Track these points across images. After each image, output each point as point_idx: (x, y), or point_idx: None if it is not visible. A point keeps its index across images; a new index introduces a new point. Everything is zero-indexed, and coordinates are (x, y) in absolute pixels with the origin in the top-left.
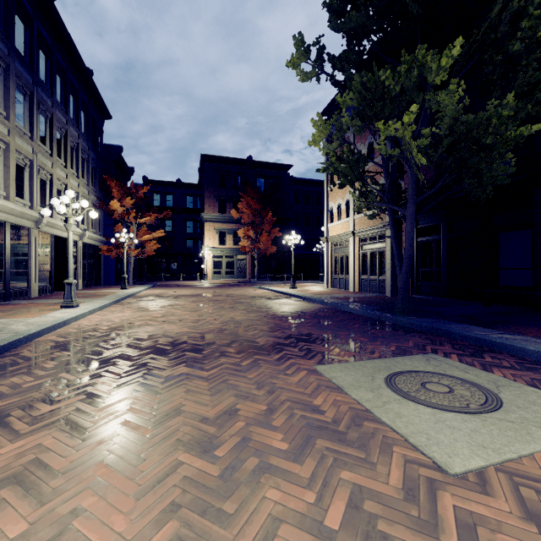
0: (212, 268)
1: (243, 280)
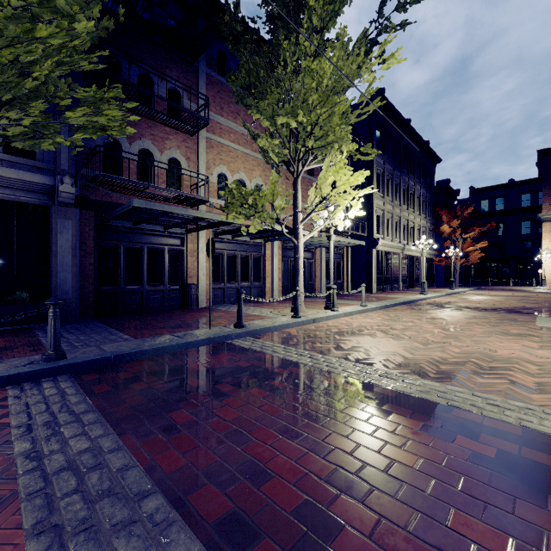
0: None
1: None
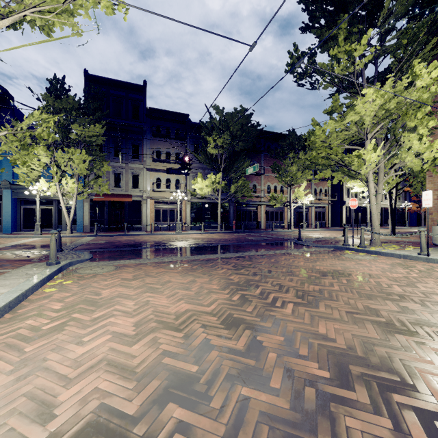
0: None
1: None
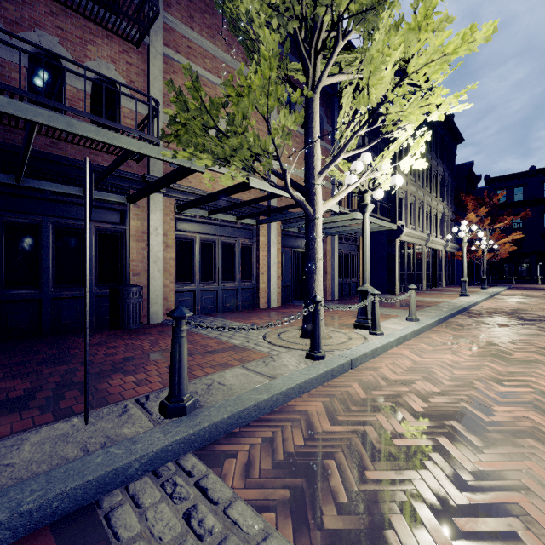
0: None
1: None
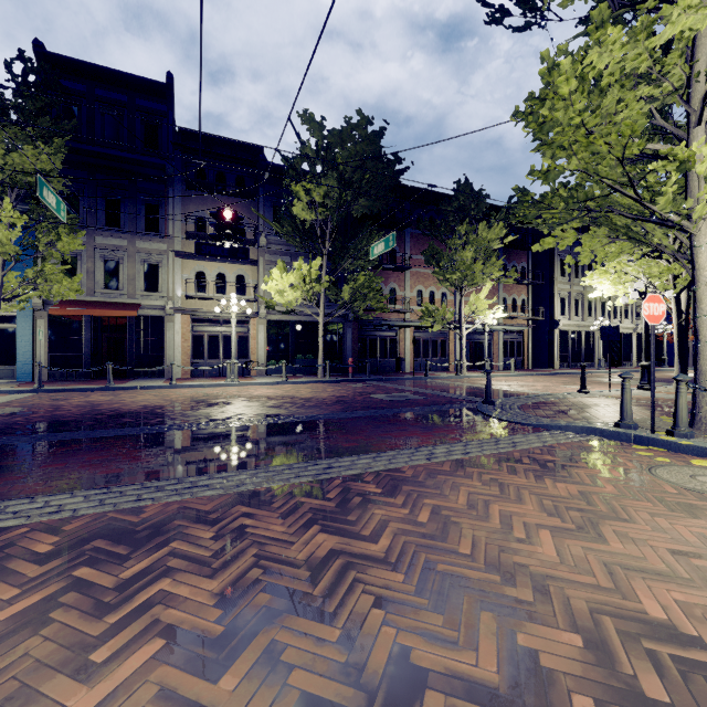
0: None
1: None
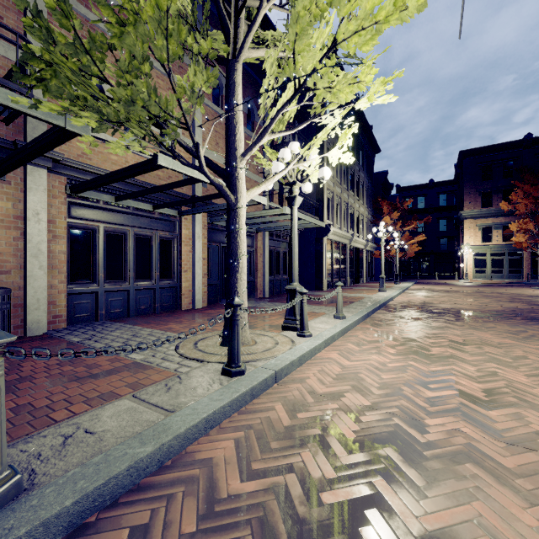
0: (473, 267)
1: (517, 280)
